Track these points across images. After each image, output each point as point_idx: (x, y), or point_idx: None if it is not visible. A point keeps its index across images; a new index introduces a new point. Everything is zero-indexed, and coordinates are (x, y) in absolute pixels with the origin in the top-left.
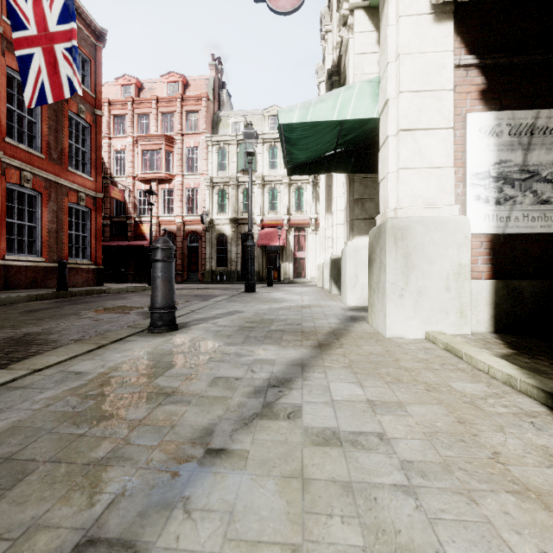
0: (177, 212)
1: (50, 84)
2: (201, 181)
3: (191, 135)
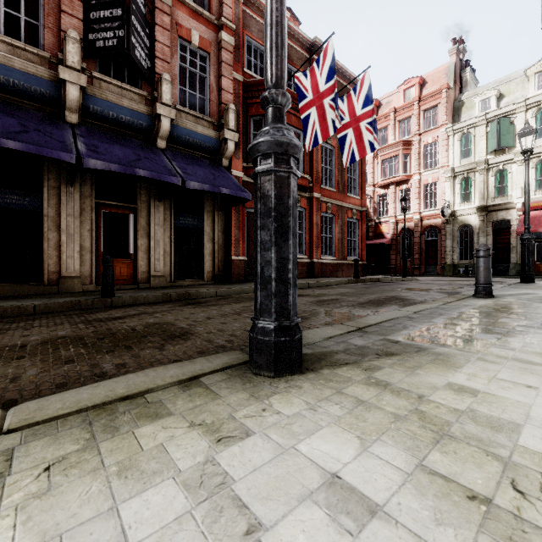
0: (414, 210)
1: (355, 148)
2: (440, 175)
3: (429, 131)
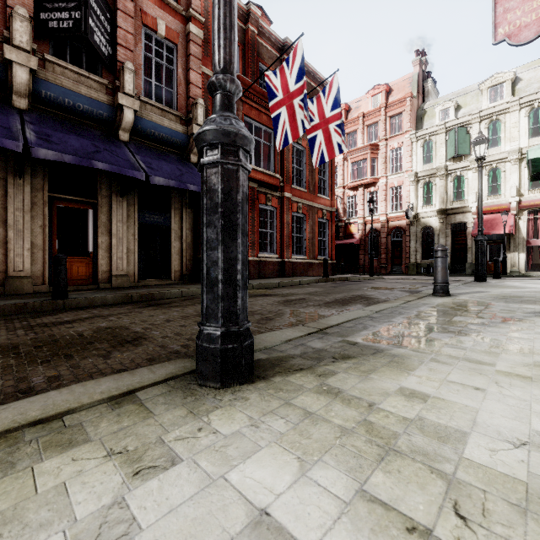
0: (381, 211)
1: (325, 149)
2: (405, 178)
3: (394, 137)
